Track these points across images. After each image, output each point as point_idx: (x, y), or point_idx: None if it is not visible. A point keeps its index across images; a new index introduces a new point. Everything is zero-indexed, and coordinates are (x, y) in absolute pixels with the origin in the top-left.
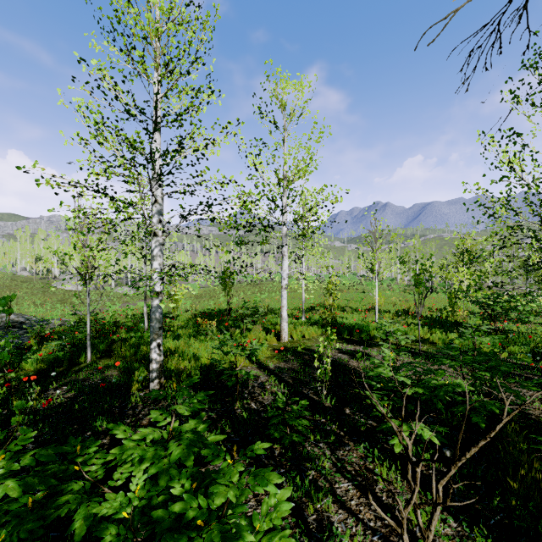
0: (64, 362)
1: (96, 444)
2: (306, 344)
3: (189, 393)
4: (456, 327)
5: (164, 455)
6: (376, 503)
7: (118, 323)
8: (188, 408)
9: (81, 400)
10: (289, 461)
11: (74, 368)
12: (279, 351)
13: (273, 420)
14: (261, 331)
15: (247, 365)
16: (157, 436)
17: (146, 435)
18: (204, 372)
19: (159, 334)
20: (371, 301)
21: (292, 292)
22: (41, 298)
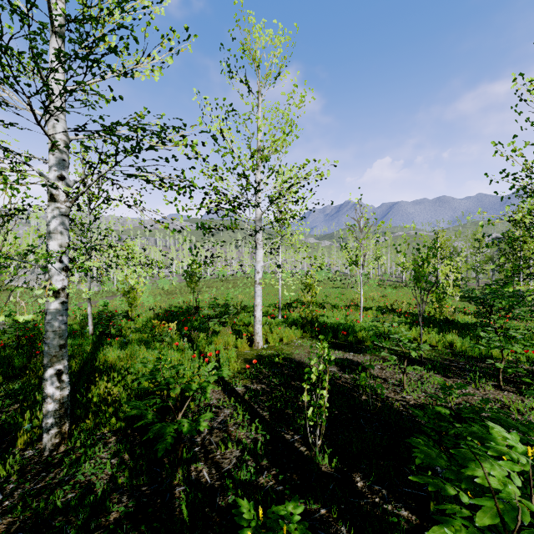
0: None
1: None
2: (285, 350)
3: None
4: (448, 325)
5: None
6: None
7: None
8: None
9: None
10: None
11: None
12: (252, 363)
13: None
14: (230, 335)
15: None
16: None
17: None
18: None
19: (60, 355)
20: (349, 296)
21: (267, 288)
22: None
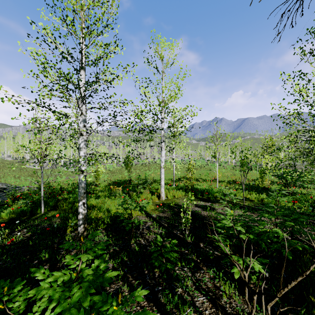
0: (27, 213)
1: (21, 284)
2: (176, 201)
3: (91, 245)
4: (264, 190)
5: (69, 295)
6: (222, 312)
7: (63, 189)
8: (90, 256)
9: (34, 239)
10: (164, 281)
11: (33, 217)
12: (159, 206)
13: (154, 254)
14: (148, 193)
15: (140, 215)
16: (66, 278)
17: (58, 278)
18: (113, 219)
19: (84, 196)
20: (213, 175)
21: (167, 170)
22: (18, 173)
